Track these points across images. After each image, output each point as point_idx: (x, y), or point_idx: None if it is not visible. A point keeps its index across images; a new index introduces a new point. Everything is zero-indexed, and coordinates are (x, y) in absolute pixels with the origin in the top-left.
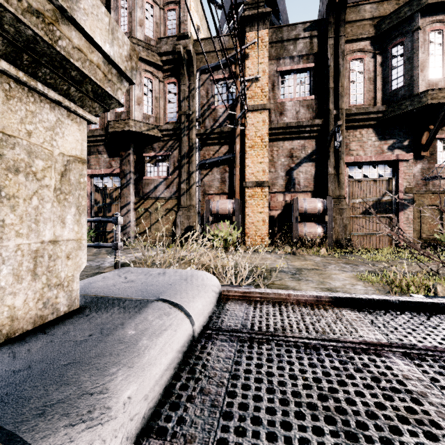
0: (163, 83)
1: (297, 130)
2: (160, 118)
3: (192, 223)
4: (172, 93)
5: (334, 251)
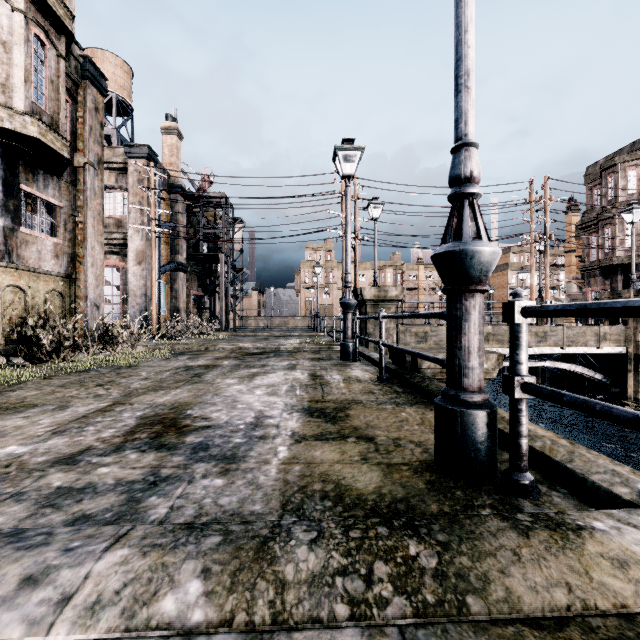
0: None
1: None
2: None
3: None
4: None
5: None
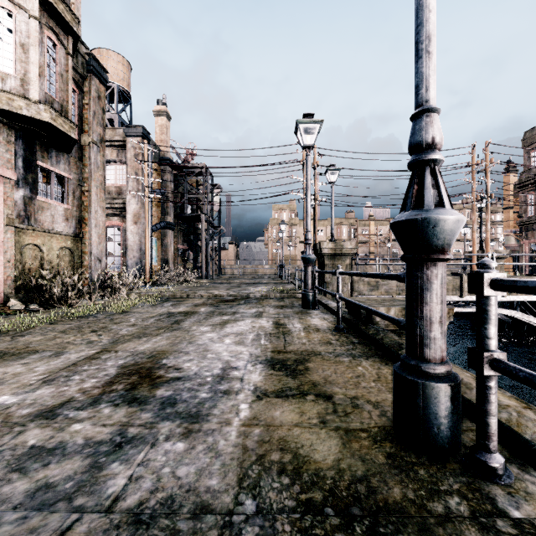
0: None
1: None
2: None
3: None
4: None
5: None
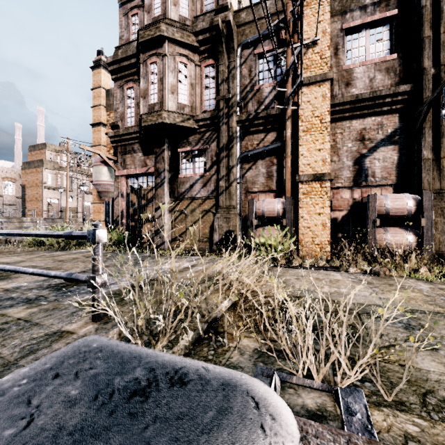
0: (199, 67)
1: (372, 103)
2: (197, 107)
3: (232, 227)
4: (210, 77)
5: (436, 270)
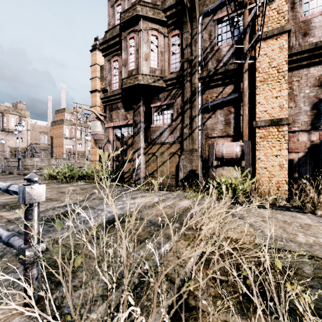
0: (167, 38)
1: None
2: (165, 70)
3: (195, 167)
4: (176, 45)
5: None
